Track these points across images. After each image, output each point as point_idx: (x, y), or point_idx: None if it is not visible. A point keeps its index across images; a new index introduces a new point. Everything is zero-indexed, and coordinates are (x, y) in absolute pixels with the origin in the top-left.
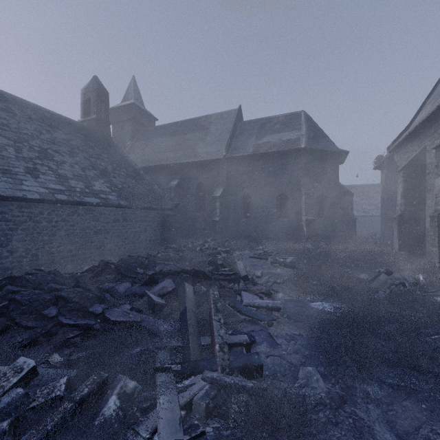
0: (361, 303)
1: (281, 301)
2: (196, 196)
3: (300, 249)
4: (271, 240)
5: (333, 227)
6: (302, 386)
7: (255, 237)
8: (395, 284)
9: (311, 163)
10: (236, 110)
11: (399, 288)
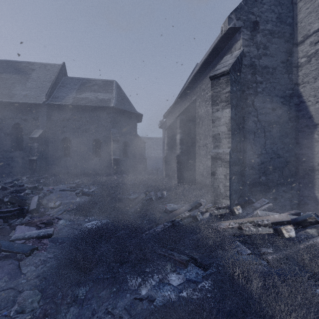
0: (117, 217)
1: (59, 227)
2: (13, 136)
3: (105, 181)
4: (88, 174)
5: (133, 164)
6: (13, 315)
7: (74, 173)
8: (146, 200)
9: (118, 119)
10: (60, 65)
11: (148, 202)
